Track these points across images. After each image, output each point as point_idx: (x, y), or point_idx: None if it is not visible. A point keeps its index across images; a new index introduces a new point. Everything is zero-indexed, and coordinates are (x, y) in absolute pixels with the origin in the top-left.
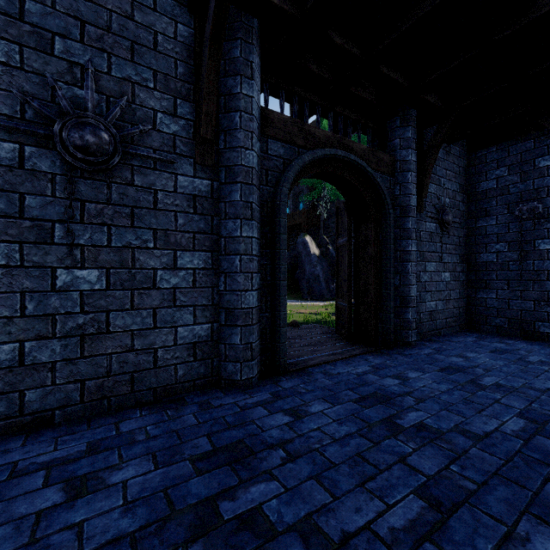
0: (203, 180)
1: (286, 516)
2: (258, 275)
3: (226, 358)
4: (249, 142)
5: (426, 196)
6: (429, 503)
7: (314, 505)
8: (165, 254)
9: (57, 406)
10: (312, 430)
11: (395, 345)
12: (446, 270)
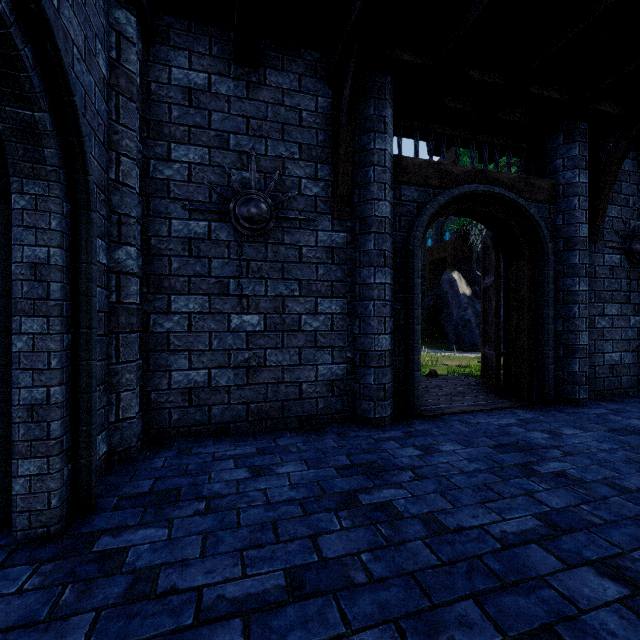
0: (339, 233)
1: (411, 510)
2: (391, 319)
3: (360, 397)
4: (382, 193)
5: (603, 222)
6: (545, 523)
7: (436, 508)
8: (308, 301)
9: (231, 421)
10: (441, 462)
11: (557, 402)
12: (638, 313)
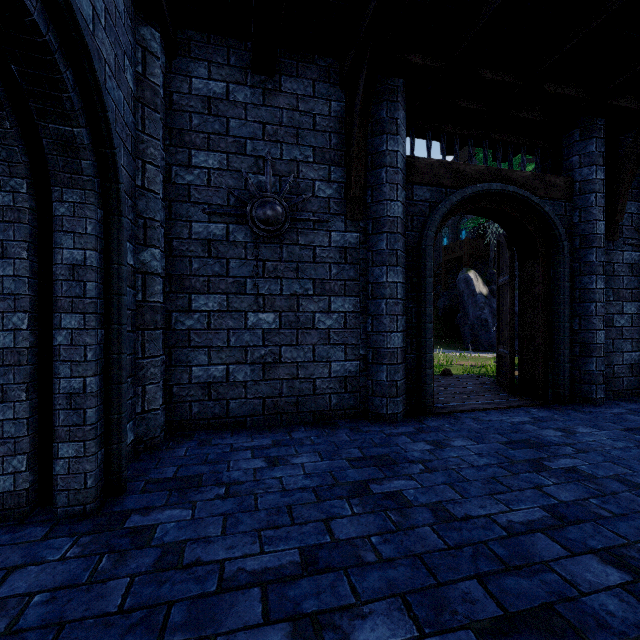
0: (352, 233)
1: (420, 499)
2: (403, 318)
3: (373, 393)
4: (394, 194)
5: (622, 219)
6: (552, 515)
7: (445, 498)
8: (321, 300)
9: (248, 415)
10: (451, 457)
11: (573, 402)
12: None
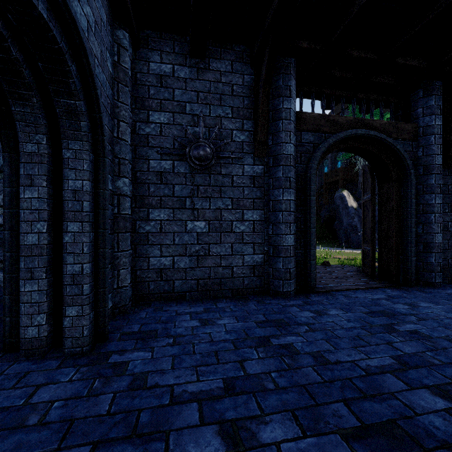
0: (259, 166)
1: (305, 349)
2: (294, 224)
3: (273, 277)
4: (288, 138)
5: None
6: (399, 362)
7: (322, 349)
8: (237, 212)
9: (187, 291)
10: (328, 321)
11: (418, 285)
12: None
